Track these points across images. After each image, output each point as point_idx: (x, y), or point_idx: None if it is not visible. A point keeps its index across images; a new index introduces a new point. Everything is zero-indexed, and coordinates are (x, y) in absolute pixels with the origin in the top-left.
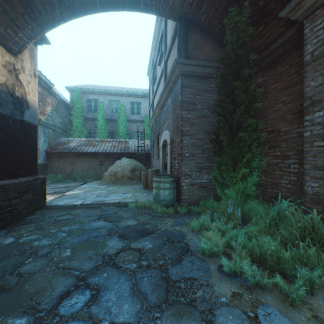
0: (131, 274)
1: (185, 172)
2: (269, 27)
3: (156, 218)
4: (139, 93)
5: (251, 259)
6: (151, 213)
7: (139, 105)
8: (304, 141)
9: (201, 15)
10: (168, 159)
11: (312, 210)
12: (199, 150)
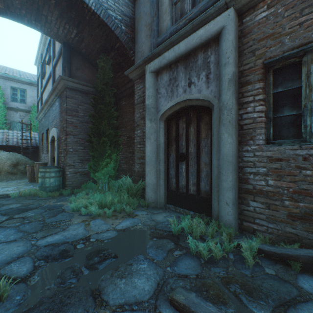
0: (15, 227)
1: (69, 164)
2: (124, 75)
3: (41, 200)
4: (24, 79)
5: (101, 207)
6: (36, 198)
7: (24, 92)
8: (135, 144)
9: (82, 48)
10: (56, 153)
11: (137, 180)
12: (81, 146)
